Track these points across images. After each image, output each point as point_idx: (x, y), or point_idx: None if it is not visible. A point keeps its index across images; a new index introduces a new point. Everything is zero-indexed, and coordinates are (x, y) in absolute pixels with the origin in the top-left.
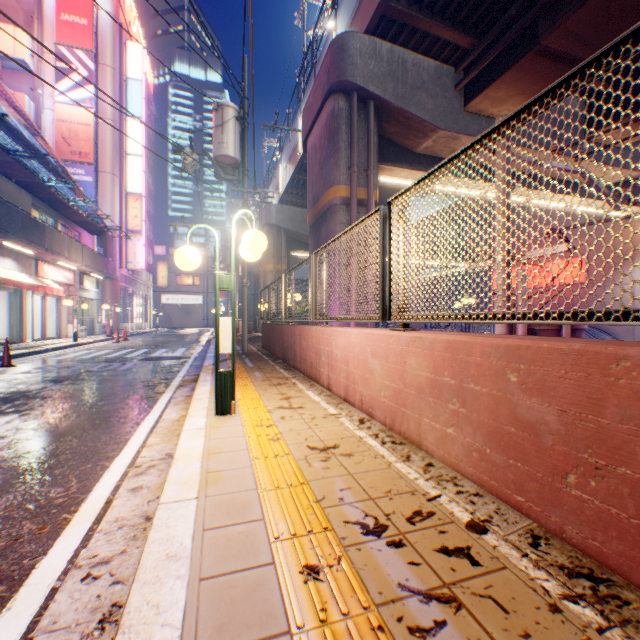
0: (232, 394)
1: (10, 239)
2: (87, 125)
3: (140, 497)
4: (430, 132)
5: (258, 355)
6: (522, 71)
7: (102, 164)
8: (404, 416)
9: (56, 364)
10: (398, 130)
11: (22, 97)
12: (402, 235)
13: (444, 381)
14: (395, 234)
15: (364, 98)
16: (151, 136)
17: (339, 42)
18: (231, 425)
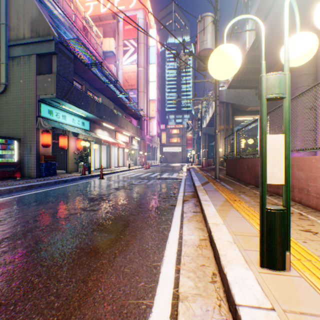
0: (284, 242)
1: (105, 122)
2: (134, 72)
3: None
4: None
5: (227, 180)
6: None
7: (139, 88)
8: None
9: (119, 179)
10: None
11: (112, 66)
12: None
13: None
14: None
15: None
16: (158, 73)
17: None
18: (319, 315)
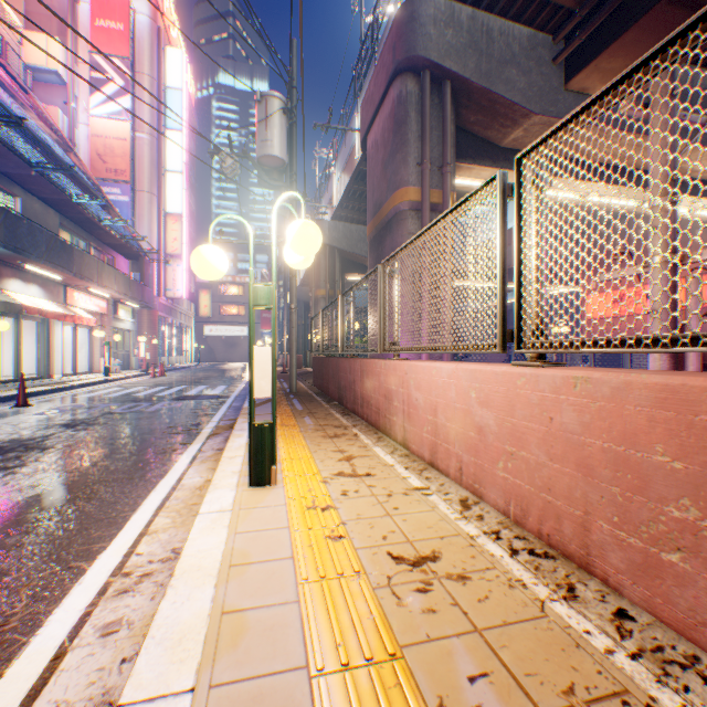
0: (272, 456)
1: (33, 262)
2: (123, 140)
3: (110, 649)
4: (521, 118)
5: (308, 395)
6: (647, 29)
7: (139, 182)
8: (548, 508)
9: (77, 403)
10: (480, 118)
11: (55, 111)
12: (536, 214)
13: (654, 461)
14: (529, 210)
15: (438, 78)
16: (192, 152)
17: (408, 9)
18: (269, 505)
